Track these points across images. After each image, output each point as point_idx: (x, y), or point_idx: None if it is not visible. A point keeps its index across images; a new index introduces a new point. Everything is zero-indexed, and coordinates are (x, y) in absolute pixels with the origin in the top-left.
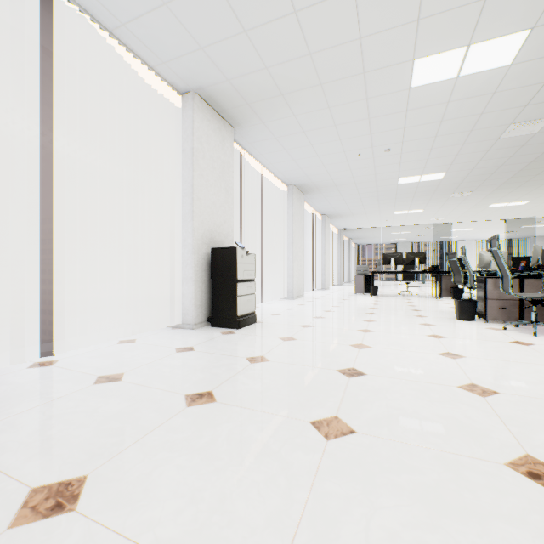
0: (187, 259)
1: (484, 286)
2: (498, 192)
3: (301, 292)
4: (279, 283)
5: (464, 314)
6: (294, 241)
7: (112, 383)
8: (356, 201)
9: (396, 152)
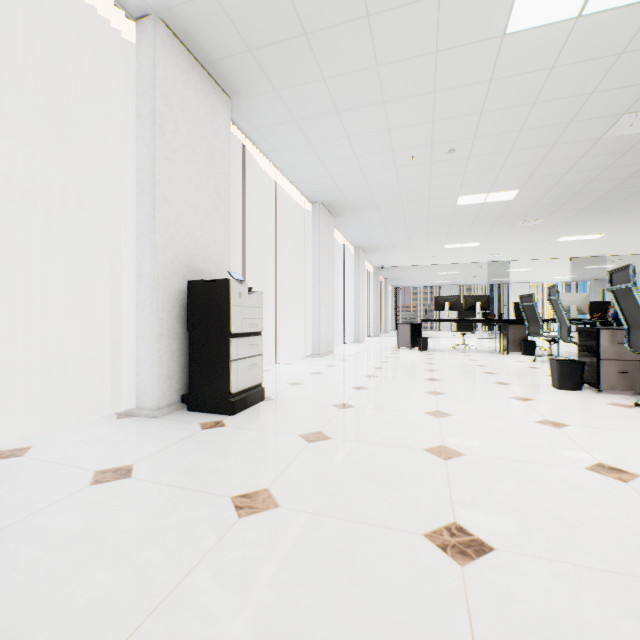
0: (144, 299)
1: (596, 340)
2: (574, 221)
3: (330, 347)
4: (300, 335)
5: (566, 381)
6: (321, 279)
7: None
8: (400, 229)
9: (462, 155)
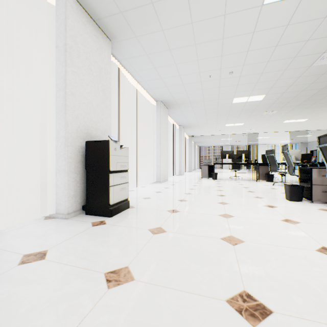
0: (60, 151)
1: (310, 174)
2: (293, 112)
3: (166, 178)
4: (150, 171)
5: (294, 196)
6: (161, 141)
7: None
8: (202, 116)
9: (237, 75)
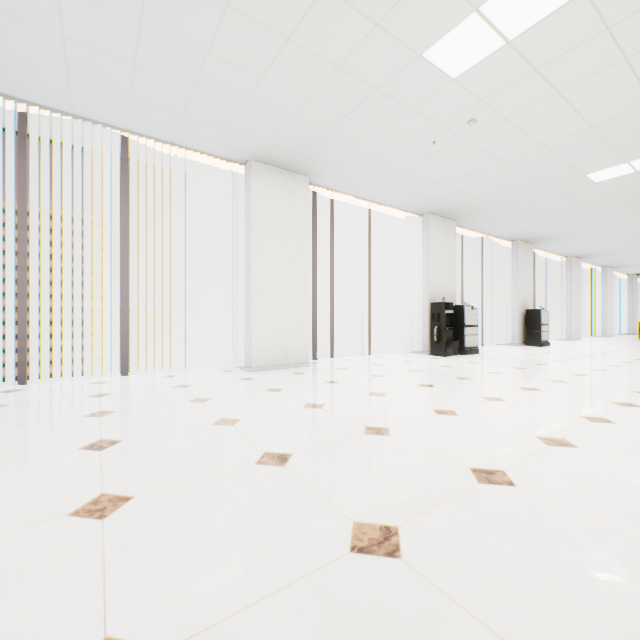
0: (513, 315)
1: None
2: None
3: (577, 336)
4: (557, 328)
5: None
6: (571, 298)
7: (514, 350)
8: None
9: None
